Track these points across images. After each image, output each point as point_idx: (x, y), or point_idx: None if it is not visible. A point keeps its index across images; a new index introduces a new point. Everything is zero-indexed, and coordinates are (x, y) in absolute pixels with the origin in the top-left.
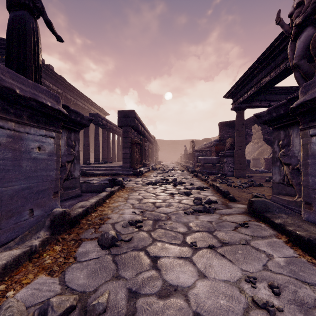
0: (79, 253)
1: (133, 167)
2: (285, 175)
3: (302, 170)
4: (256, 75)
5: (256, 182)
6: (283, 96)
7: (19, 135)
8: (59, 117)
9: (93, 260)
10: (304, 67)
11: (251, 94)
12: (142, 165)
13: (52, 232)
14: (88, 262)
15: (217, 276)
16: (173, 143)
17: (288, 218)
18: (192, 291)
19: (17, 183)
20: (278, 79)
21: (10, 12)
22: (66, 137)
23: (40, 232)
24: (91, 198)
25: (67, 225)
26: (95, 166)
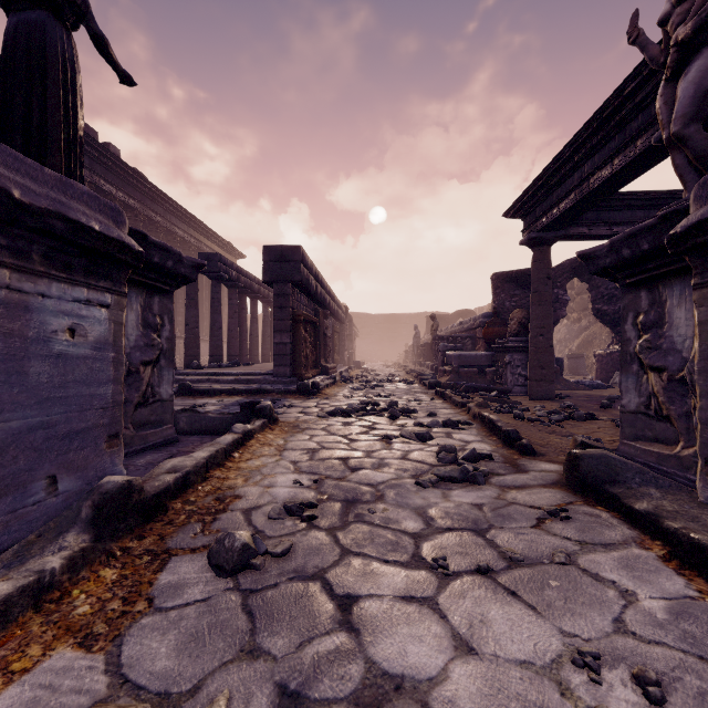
0: (162, 587)
1: (298, 374)
2: (651, 395)
3: (699, 383)
4: (578, 165)
5: (580, 411)
6: (640, 213)
7: (23, 299)
8: (122, 258)
9: (195, 607)
10: (697, 143)
11: (567, 207)
12: (320, 370)
13: (96, 535)
14: (182, 611)
15: (501, 650)
16: (389, 322)
17: (664, 499)
18: (441, 692)
19: (15, 416)
20: (630, 172)
21: (9, 14)
22: (141, 306)
23: (66, 536)
24: (198, 447)
25: (135, 517)
26: (211, 373)
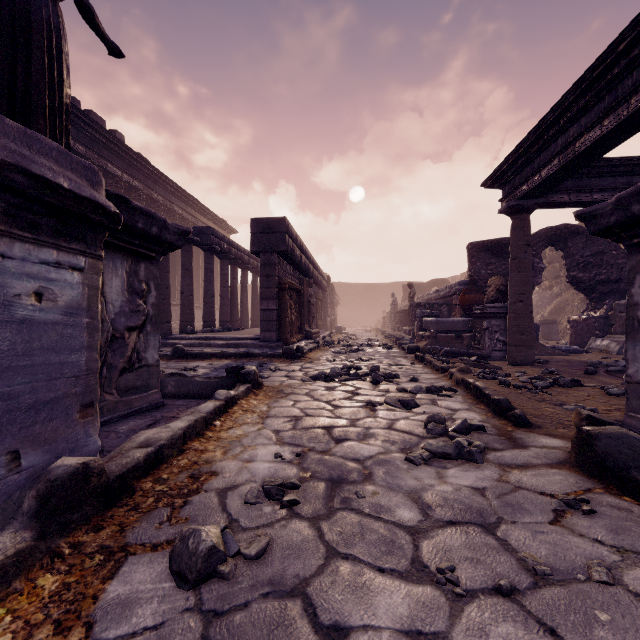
0: (108, 604)
1: (284, 339)
2: None
3: None
4: (563, 130)
5: (565, 377)
6: (622, 180)
7: None
8: (96, 219)
9: (142, 639)
10: None
11: (549, 173)
12: (304, 335)
13: (40, 531)
14: None
15: None
16: (367, 290)
17: None
18: None
19: None
20: (621, 133)
21: None
22: (126, 272)
23: (0, 535)
24: (183, 412)
25: (94, 503)
26: (203, 338)
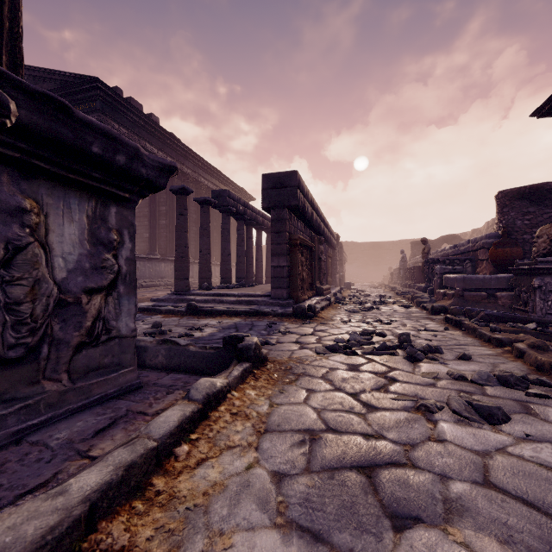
0: None
1: (295, 296)
2: None
3: None
4: None
5: None
6: None
7: None
8: None
9: None
10: None
11: None
12: (315, 291)
13: None
14: None
15: None
16: (373, 249)
17: None
18: None
19: None
20: None
21: None
22: (88, 217)
23: None
24: (158, 402)
25: None
26: (217, 294)
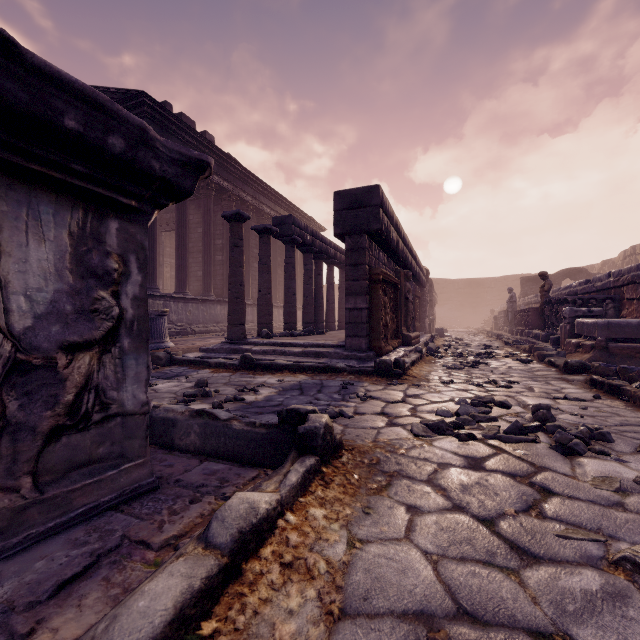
0: None
1: (376, 347)
2: None
3: None
4: None
5: None
6: None
7: None
8: None
9: None
10: None
11: None
12: (401, 340)
13: None
14: None
15: None
16: (470, 287)
17: None
18: None
19: None
20: None
21: None
22: (71, 234)
23: None
24: (173, 521)
25: None
26: (278, 343)
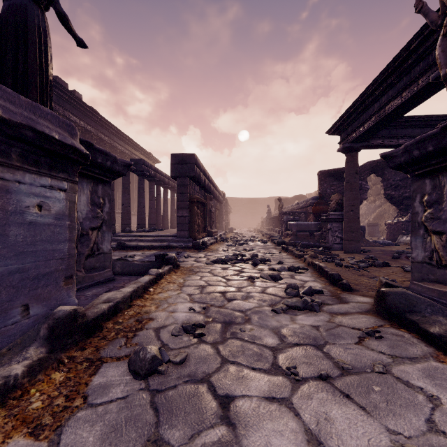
0: (94, 387)
1: (193, 236)
2: (433, 250)
3: None
4: (377, 98)
5: (378, 260)
6: (418, 130)
7: (4, 184)
8: (75, 158)
9: (116, 403)
10: None
11: (369, 126)
12: (207, 233)
13: (50, 348)
14: (107, 406)
15: (343, 444)
16: (251, 203)
17: None
18: None
19: None
20: (413, 102)
21: (4, 1)
22: (90, 191)
23: (28, 349)
24: (127, 284)
25: (79, 334)
26: (137, 235)
